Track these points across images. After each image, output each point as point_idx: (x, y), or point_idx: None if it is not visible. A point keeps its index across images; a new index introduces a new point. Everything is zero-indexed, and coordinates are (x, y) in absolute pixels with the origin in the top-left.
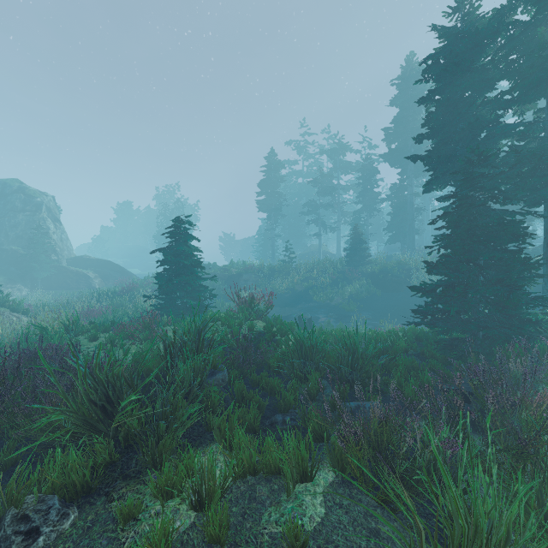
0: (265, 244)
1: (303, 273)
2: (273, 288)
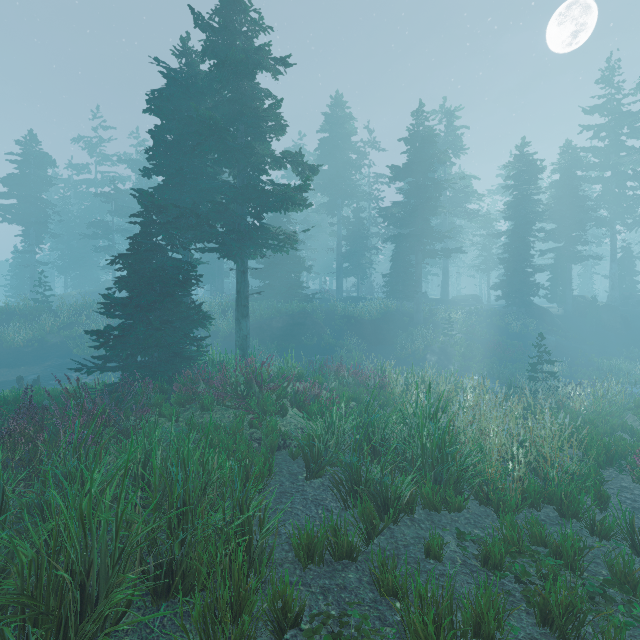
0: (22, 274)
1: (66, 318)
2: (2, 339)
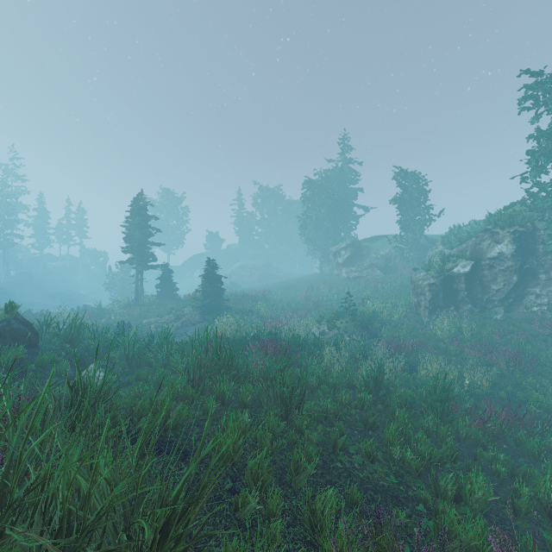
0: None
1: None
2: None
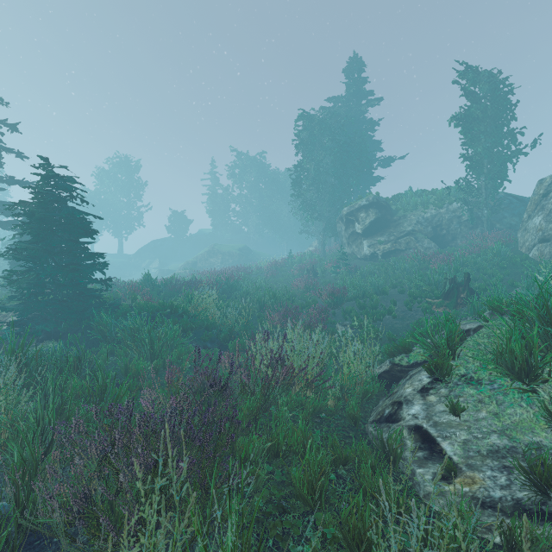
0: None
1: None
2: None
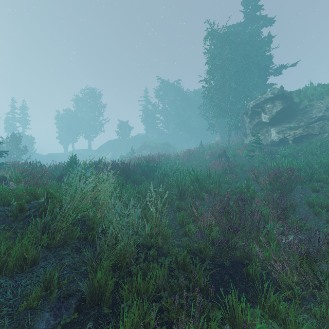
0: None
1: None
2: None
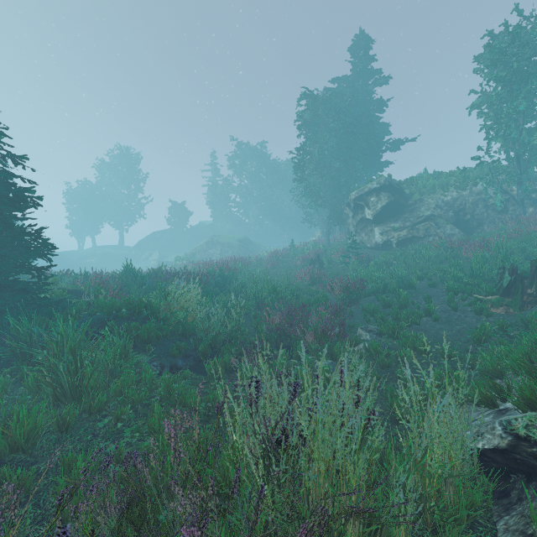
0: None
1: None
2: None
